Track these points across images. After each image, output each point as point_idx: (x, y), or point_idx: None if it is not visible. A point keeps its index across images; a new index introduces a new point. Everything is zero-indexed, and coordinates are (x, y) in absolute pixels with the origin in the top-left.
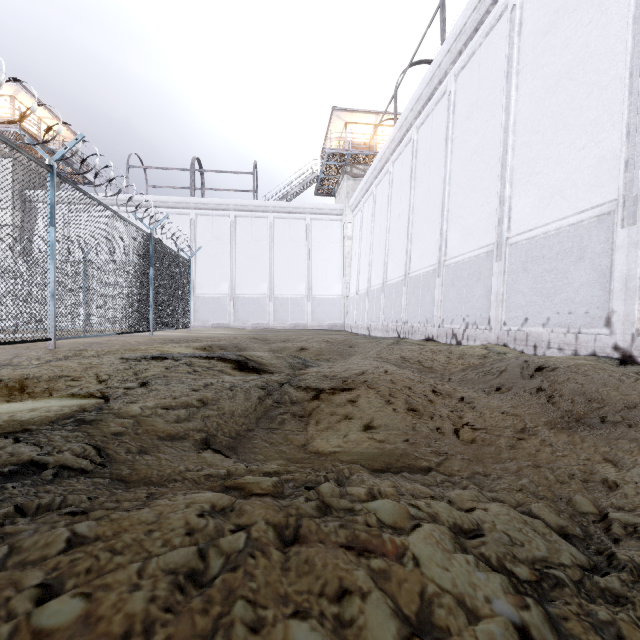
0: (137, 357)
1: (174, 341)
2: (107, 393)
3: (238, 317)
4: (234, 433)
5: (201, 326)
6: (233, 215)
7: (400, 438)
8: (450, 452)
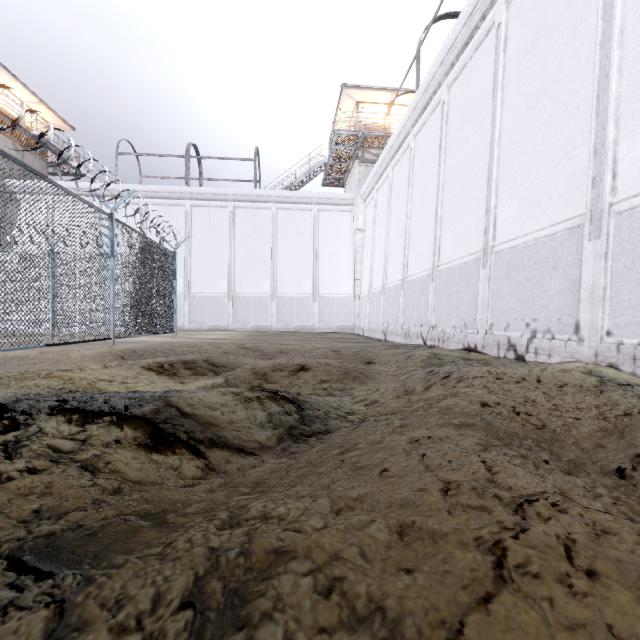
0: None
1: (136, 353)
2: None
3: (237, 318)
4: None
5: (197, 328)
6: (232, 206)
7: None
8: None
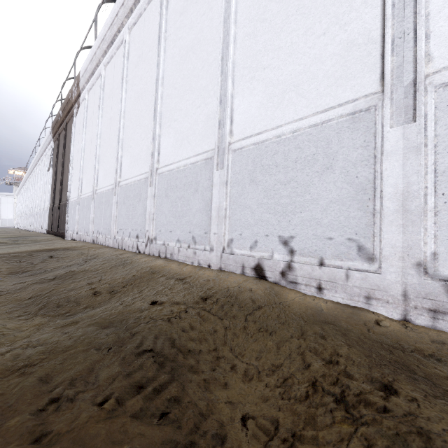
0: None
1: None
2: None
3: None
4: None
5: None
6: None
7: None
8: None
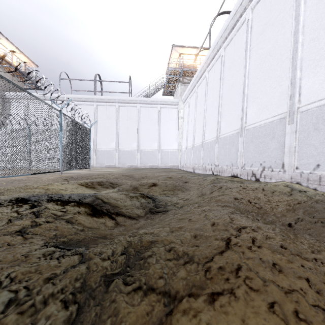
0: (6, 201)
1: (73, 178)
2: None
3: (120, 161)
4: None
5: (100, 166)
6: (117, 105)
7: None
8: None
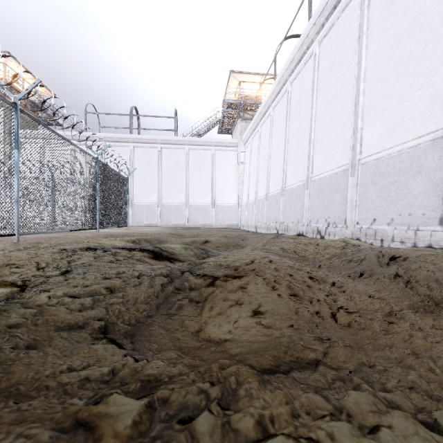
0: (76, 248)
1: (114, 236)
2: (28, 281)
3: (163, 219)
4: (134, 320)
5: (137, 225)
6: (160, 147)
7: (285, 324)
8: (332, 338)
